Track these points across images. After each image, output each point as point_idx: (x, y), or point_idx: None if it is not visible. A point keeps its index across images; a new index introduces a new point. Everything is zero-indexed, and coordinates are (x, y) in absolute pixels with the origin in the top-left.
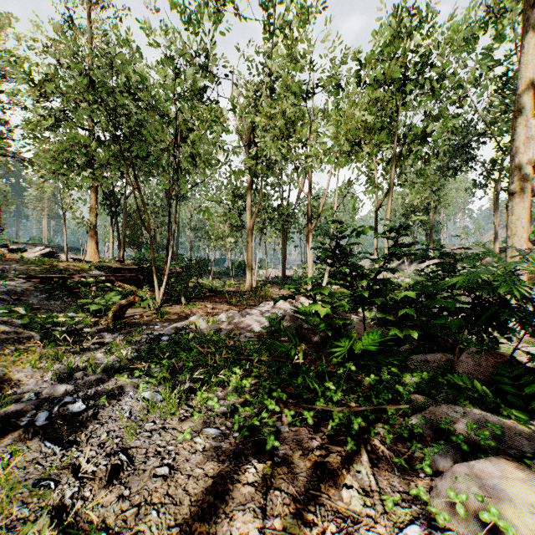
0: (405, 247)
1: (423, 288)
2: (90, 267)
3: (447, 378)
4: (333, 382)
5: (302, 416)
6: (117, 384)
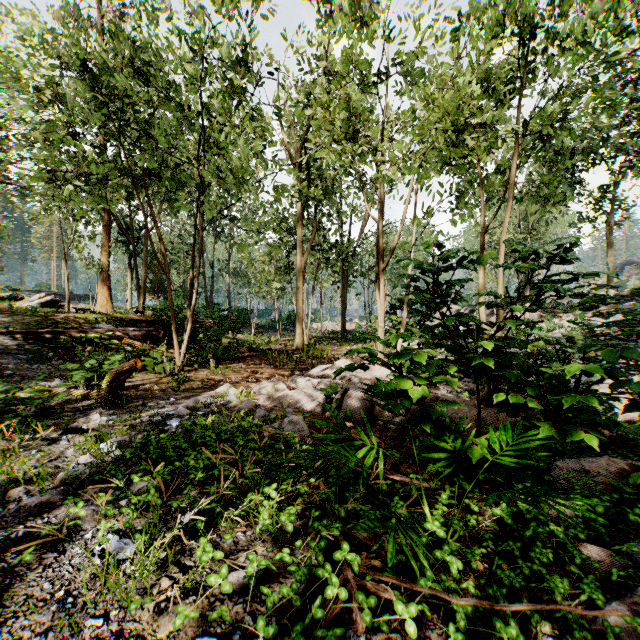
0: (563, 283)
1: (603, 355)
2: (96, 319)
3: (638, 511)
4: (436, 515)
5: (389, 598)
6: (69, 515)
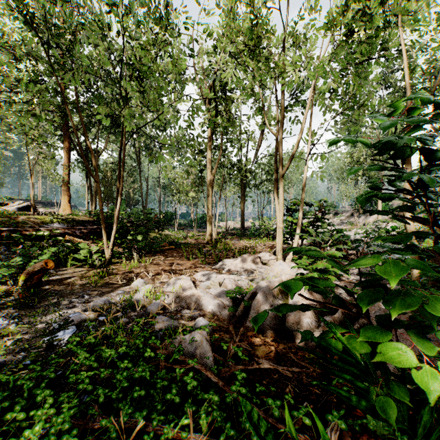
0: None
1: None
2: (52, 219)
3: None
4: None
5: None
6: None
